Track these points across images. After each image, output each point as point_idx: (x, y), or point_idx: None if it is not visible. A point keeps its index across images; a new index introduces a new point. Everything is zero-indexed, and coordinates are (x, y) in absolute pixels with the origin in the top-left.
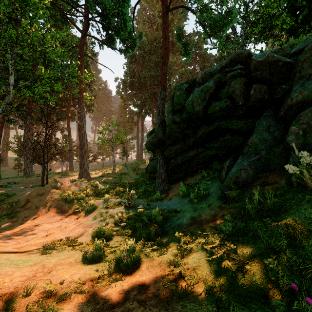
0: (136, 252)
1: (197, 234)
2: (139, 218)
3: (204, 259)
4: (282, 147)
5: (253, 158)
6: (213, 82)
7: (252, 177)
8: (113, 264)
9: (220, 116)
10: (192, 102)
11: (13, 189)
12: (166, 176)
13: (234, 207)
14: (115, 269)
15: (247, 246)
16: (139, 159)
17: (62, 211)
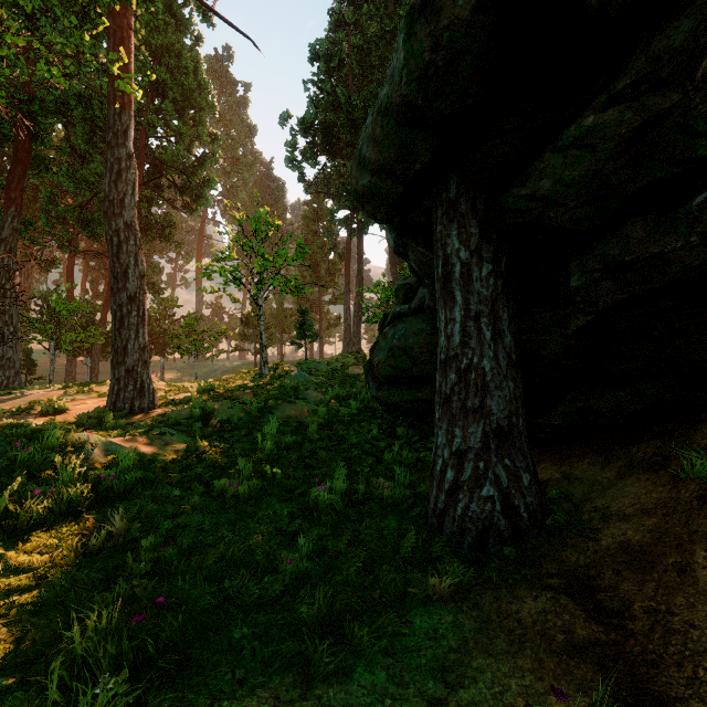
0: None
1: None
2: None
3: None
4: None
5: None
6: None
7: None
8: None
9: None
10: None
11: None
12: (520, 400)
13: None
14: None
15: None
16: (350, 350)
17: None
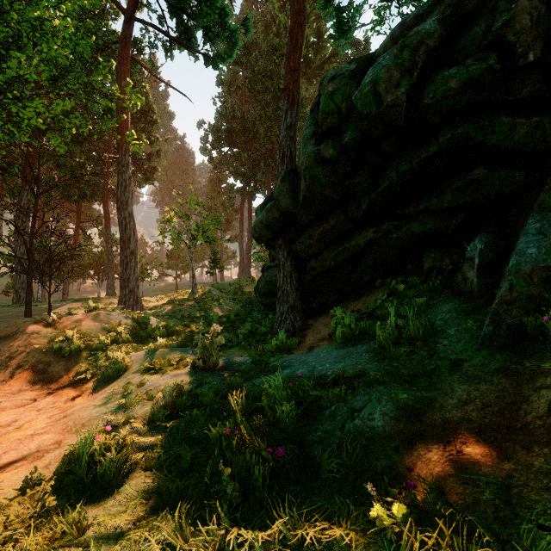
0: None
1: (478, 513)
2: (224, 404)
3: None
4: None
5: None
6: (436, 19)
7: None
8: None
9: (460, 107)
10: (374, 84)
11: None
12: (298, 298)
13: None
14: None
15: None
16: (243, 275)
17: (46, 378)
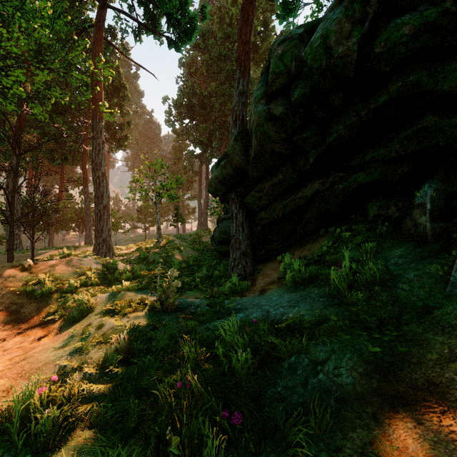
0: None
1: None
2: (178, 350)
3: None
4: None
5: None
6: None
7: None
8: None
9: (412, 54)
10: (324, 37)
11: None
12: (249, 246)
13: None
14: None
15: None
16: (201, 228)
17: (18, 318)
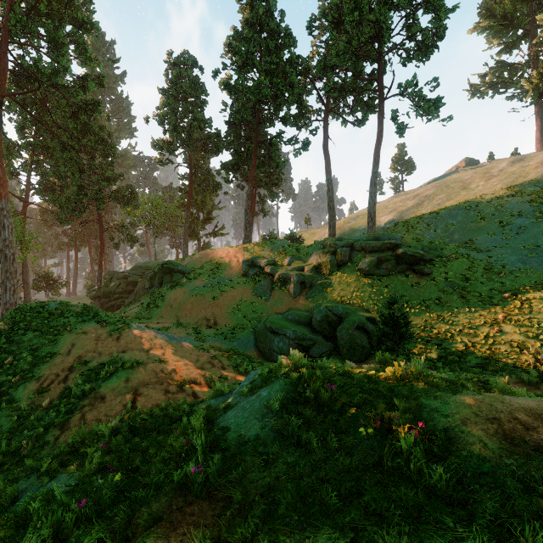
0: None
1: None
2: None
3: None
4: None
5: None
6: (118, 283)
7: None
8: None
9: (120, 294)
10: (111, 288)
11: None
12: None
13: None
14: None
15: None
16: (71, 295)
17: None
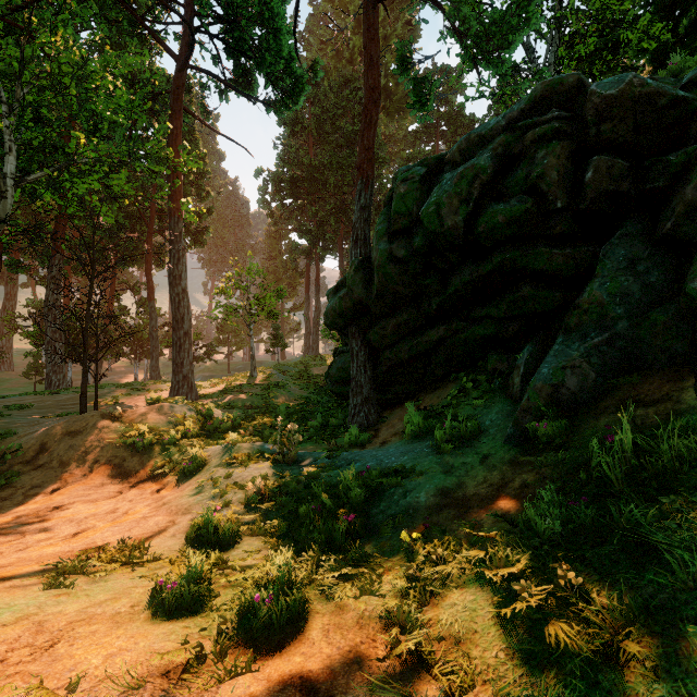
0: (297, 585)
1: (458, 536)
2: (306, 491)
3: (486, 610)
4: (673, 309)
5: (596, 339)
6: (489, 156)
7: (596, 387)
8: (233, 621)
9: (507, 238)
10: (437, 206)
11: (13, 421)
12: (373, 390)
13: (554, 465)
14: (237, 635)
15: (615, 579)
16: (310, 353)
17: (124, 472)
